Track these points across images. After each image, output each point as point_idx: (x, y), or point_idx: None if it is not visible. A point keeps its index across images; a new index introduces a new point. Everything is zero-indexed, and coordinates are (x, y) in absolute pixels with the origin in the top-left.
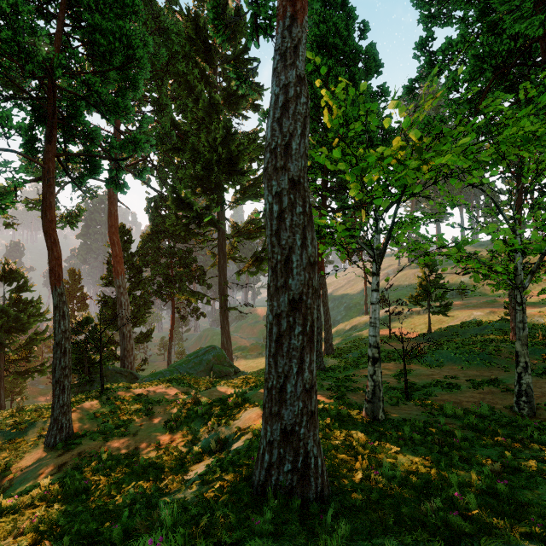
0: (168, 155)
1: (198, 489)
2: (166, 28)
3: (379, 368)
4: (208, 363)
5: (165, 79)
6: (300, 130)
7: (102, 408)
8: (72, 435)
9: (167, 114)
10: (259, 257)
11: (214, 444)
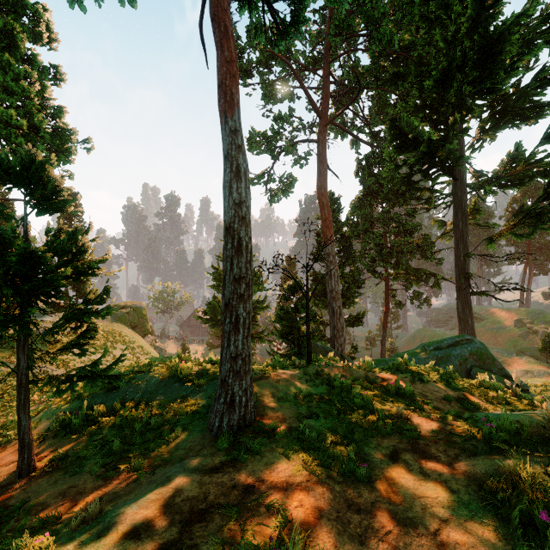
0: (384, 88)
1: None
2: None
3: None
4: (461, 363)
5: None
6: None
7: (307, 386)
8: (251, 424)
9: (384, 29)
10: (535, 209)
11: None
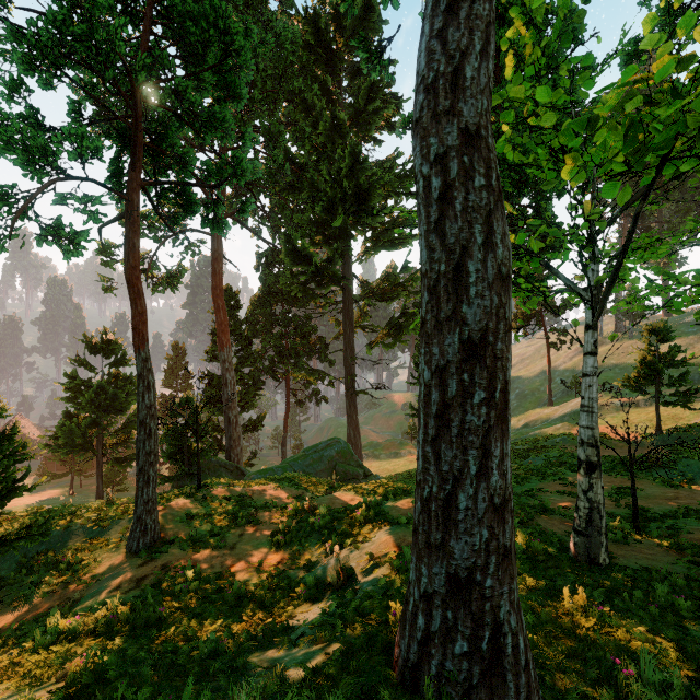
0: (281, 197)
1: (307, 649)
2: (279, 33)
3: (598, 481)
4: (330, 461)
5: (278, 101)
6: (480, 46)
7: (197, 508)
8: (159, 540)
9: (280, 144)
10: (397, 324)
11: (334, 575)
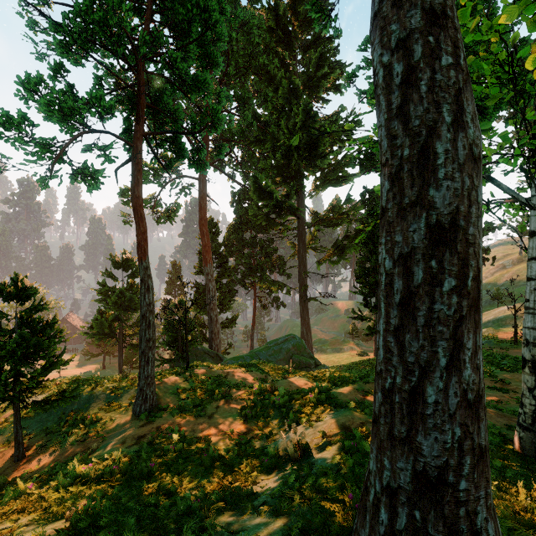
0: (250, 148)
1: (268, 519)
2: (248, 21)
3: None
4: (287, 352)
5: (248, 75)
6: None
7: (185, 384)
8: (155, 407)
9: (249, 107)
10: (341, 245)
11: (292, 448)
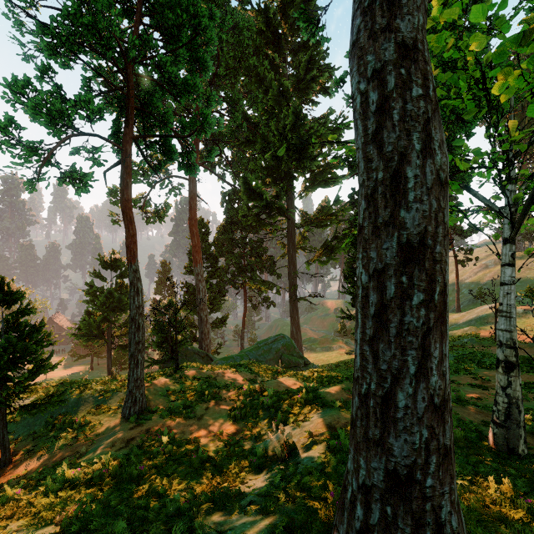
0: (240, 149)
1: (254, 518)
2: (238, 23)
3: (517, 379)
4: (277, 352)
5: (238, 76)
6: None
7: (174, 386)
8: (145, 409)
9: (239, 109)
10: (330, 245)
11: (279, 448)
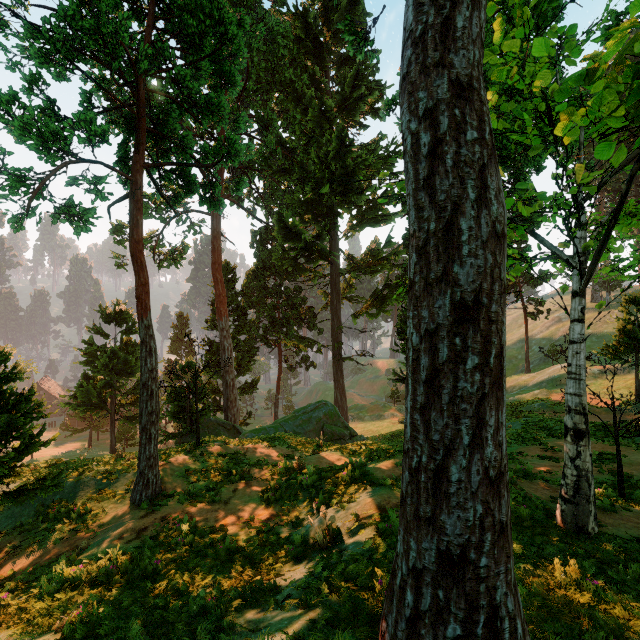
0: (274, 179)
1: (292, 613)
2: (271, 29)
3: (586, 449)
4: (318, 422)
5: (271, 92)
6: None
7: (195, 464)
8: (159, 493)
9: (273, 131)
10: (381, 295)
11: (321, 534)
